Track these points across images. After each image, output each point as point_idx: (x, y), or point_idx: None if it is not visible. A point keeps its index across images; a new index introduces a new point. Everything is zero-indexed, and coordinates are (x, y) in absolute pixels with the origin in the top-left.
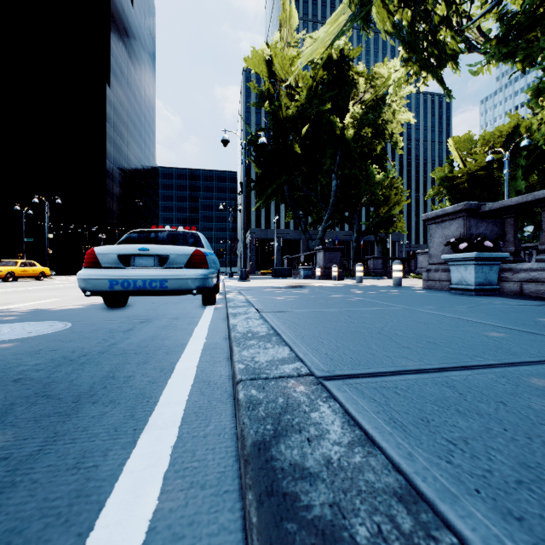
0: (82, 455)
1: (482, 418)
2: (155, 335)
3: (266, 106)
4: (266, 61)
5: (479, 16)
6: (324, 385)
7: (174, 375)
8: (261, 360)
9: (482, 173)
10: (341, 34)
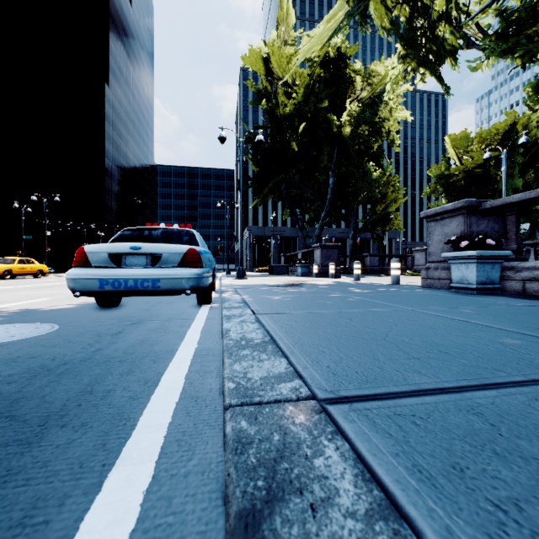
0: (32, 504)
1: (528, 465)
2: (144, 339)
3: (264, 103)
4: (263, 59)
5: (478, 11)
6: (328, 411)
7: (158, 389)
8: (254, 377)
9: (479, 170)
10: (338, 30)
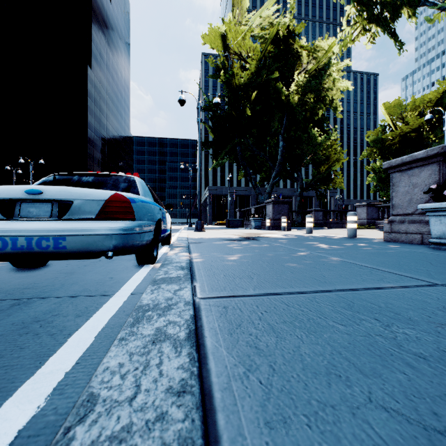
0: None
1: None
2: None
3: (221, 74)
4: (220, 37)
5: None
6: None
7: None
8: None
9: (413, 134)
10: None
